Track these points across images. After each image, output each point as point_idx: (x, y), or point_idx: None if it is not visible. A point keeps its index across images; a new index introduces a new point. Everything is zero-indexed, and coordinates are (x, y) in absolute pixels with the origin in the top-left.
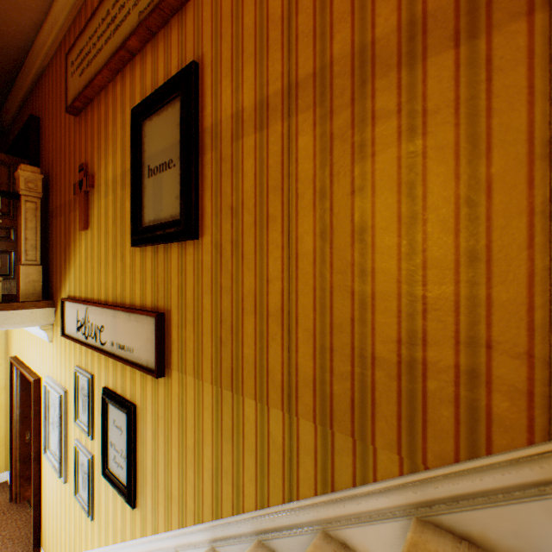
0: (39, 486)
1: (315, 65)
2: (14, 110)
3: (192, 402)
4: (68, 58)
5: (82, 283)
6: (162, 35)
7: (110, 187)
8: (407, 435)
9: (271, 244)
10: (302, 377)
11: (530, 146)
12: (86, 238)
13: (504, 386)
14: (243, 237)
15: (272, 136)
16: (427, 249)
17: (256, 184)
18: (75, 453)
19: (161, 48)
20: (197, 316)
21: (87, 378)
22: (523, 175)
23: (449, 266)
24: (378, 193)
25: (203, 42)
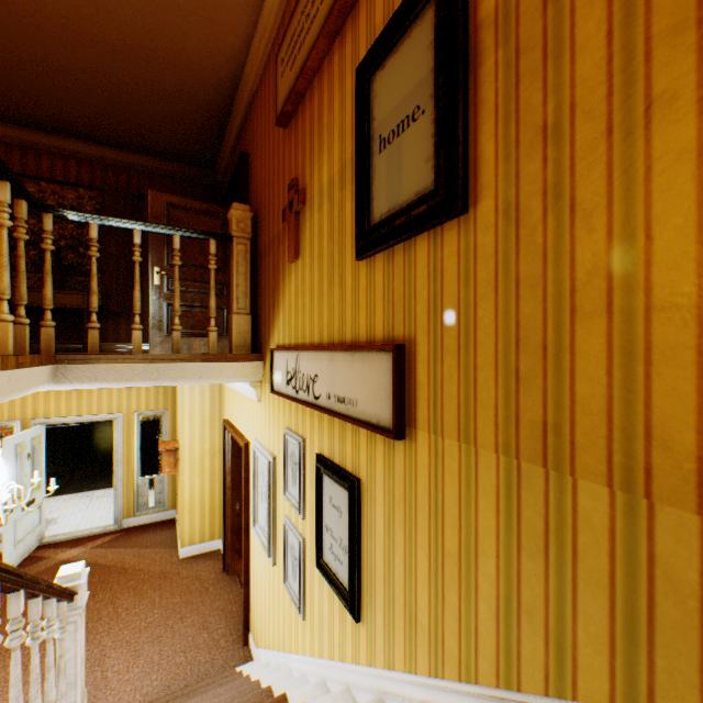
0: (248, 562)
1: None
2: (226, 160)
3: (454, 481)
4: (277, 59)
5: (291, 327)
6: None
7: (325, 195)
8: None
9: (658, 157)
10: None
11: None
12: (296, 271)
13: None
14: (573, 172)
15: None
16: None
17: (611, 51)
18: (284, 531)
19: None
20: (463, 340)
21: (297, 441)
22: None
23: None
24: None
25: None
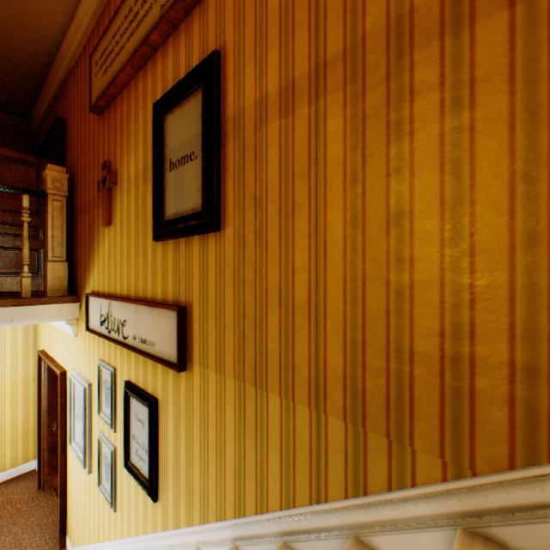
0: (65, 476)
1: (345, 43)
2: (42, 114)
3: (214, 397)
4: (92, 58)
5: (105, 278)
6: (183, 28)
7: (132, 183)
8: (451, 437)
9: (297, 233)
10: (331, 372)
11: None
12: (109, 234)
13: None
14: (267, 227)
15: (299, 121)
16: (475, 233)
17: (281, 171)
18: (99, 444)
19: (183, 41)
20: (218, 309)
21: (110, 371)
22: None
23: (502, 251)
24: (417, 174)
25: (225, 30)
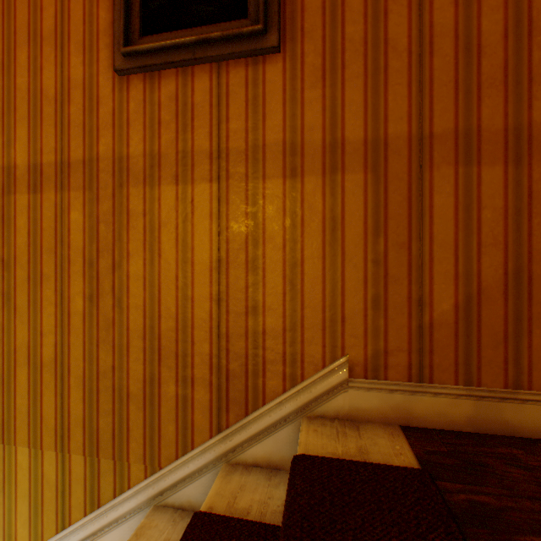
0: None
1: (85, 155)
2: None
3: None
4: None
5: None
6: None
7: None
8: (150, 448)
9: (46, 300)
10: (74, 418)
11: (211, 260)
12: None
13: (200, 405)
14: (17, 290)
15: (47, 202)
16: (162, 317)
17: (31, 242)
18: None
19: None
20: None
21: None
22: (208, 277)
23: (174, 329)
24: (132, 272)
25: None
